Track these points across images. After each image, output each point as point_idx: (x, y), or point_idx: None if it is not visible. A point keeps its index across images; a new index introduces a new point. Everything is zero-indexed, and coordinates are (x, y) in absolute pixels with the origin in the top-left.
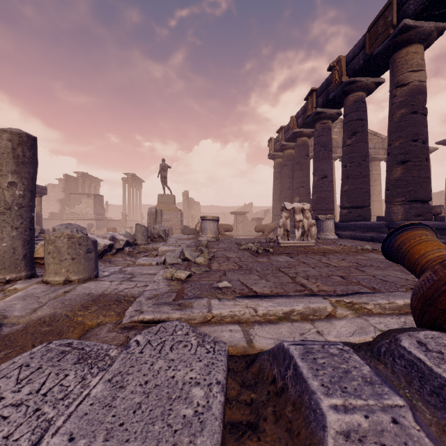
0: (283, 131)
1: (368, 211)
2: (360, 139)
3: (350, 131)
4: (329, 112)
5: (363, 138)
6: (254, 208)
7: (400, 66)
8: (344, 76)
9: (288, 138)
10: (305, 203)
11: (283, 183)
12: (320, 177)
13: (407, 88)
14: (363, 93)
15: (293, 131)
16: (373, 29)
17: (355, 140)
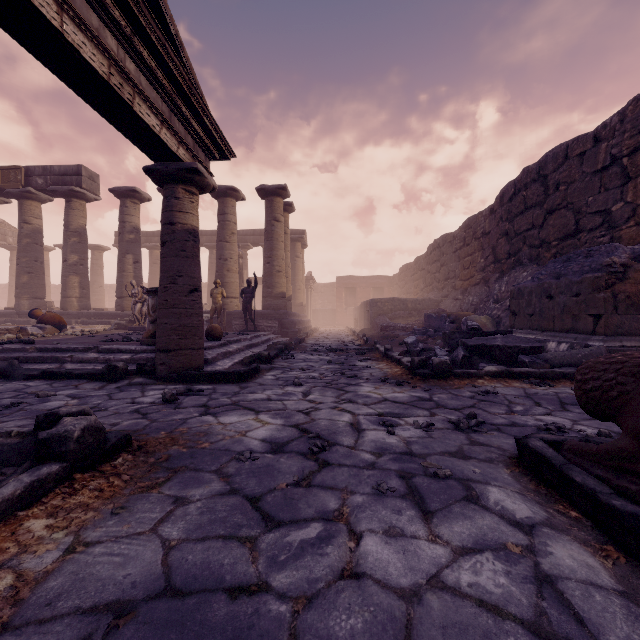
0: None
1: None
2: None
3: None
4: None
5: None
6: None
7: (27, 210)
8: None
9: None
10: None
11: None
12: None
13: (32, 227)
14: None
15: None
16: (6, 172)
17: None
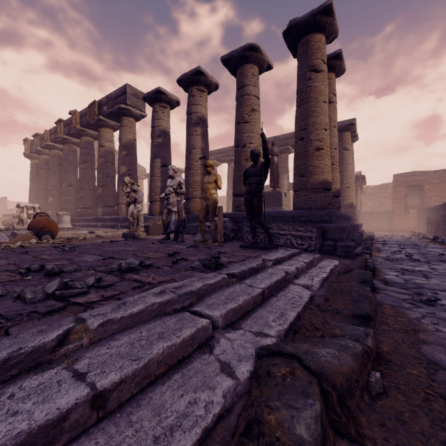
0: (39, 138)
1: (94, 211)
2: (89, 166)
3: (83, 160)
4: (74, 140)
5: (91, 166)
6: (12, 203)
7: (101, 136)
8: (78, 124)
9: (42, 146)
10: (36, 204)
11: (39, 184)
12: (67, 185)
13: (104, 149)
14: (91, 138)
15: (47, 143)
16: (90, 109)
17: (86, 166)
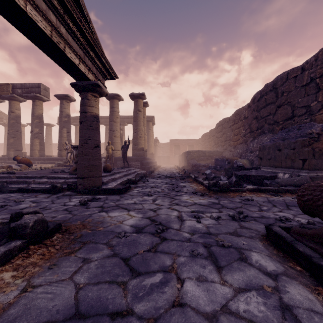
0: None
1: None
2: None
3: None
4: None
5: None
6: None
7: (13, 106)
8: None
9: None
10: None
11: None
12: None
13: (15, 114)
14: None
15: None
16: (2, 86)
17: None
